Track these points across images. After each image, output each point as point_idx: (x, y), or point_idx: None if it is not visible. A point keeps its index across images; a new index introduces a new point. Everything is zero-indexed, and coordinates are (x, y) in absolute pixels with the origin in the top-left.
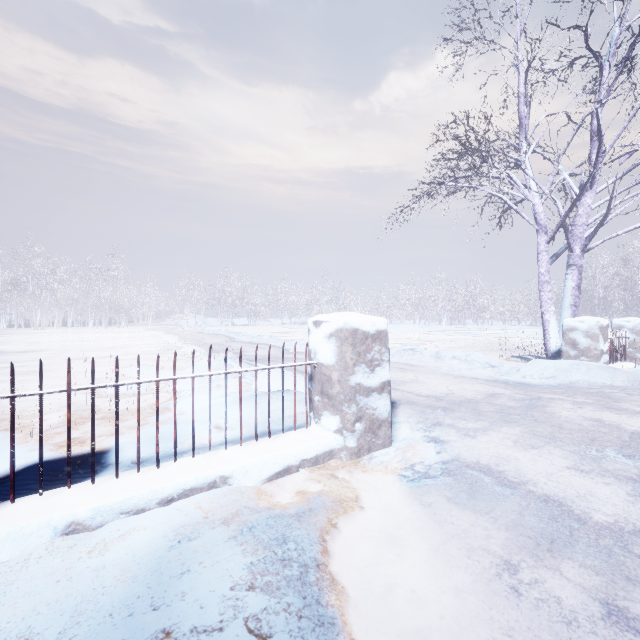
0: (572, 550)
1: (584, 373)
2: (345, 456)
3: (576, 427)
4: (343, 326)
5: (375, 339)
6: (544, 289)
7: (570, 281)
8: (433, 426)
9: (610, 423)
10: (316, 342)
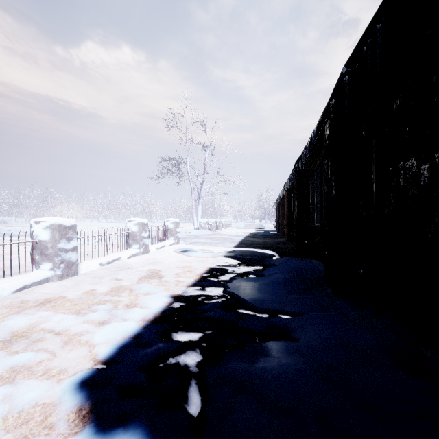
0: (207, 244)
1: (204, 232)
2: (175, 244)
3: (205, 237)
4: (175, 221)
5: (178, 223)
6: (193, 210)
7: (200, 208)
8: (184, 240)
9: (209, 237)
10: (168, 224)
